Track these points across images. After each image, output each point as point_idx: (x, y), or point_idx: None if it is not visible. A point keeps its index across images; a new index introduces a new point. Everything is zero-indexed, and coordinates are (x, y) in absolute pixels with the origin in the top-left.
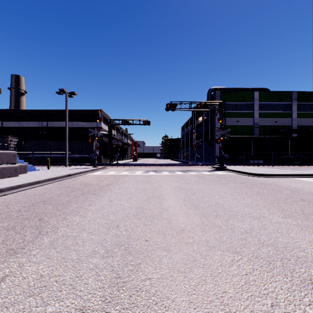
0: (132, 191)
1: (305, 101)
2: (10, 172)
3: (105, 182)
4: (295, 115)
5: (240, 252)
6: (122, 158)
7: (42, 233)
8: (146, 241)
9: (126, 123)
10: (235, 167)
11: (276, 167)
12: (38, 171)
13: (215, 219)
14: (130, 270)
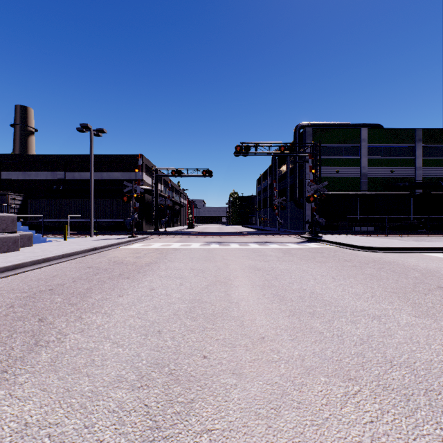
0: (185, 273)
1: (434, 143)
2: (7, 245)
3: (146, 259)
4: (419, 163)
5: (356, 378)
6: (172, 224)
7: (40, 344)
8: (205, 358)
9: (178, 174)
10: (335, 238)
11: (393, 237)
12: (50, 243)
13: (311, 319)
14: (177, 413)
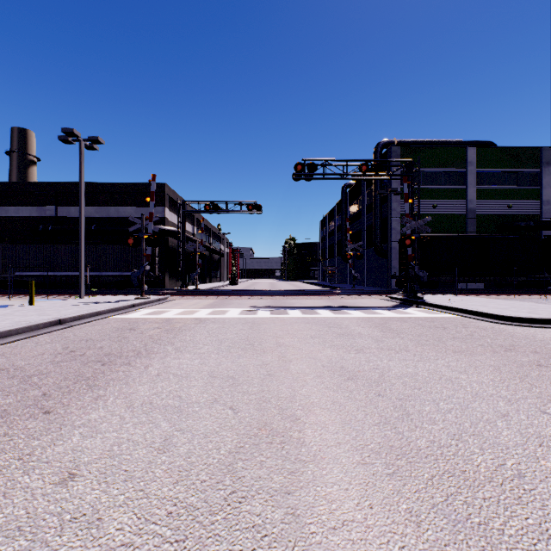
0: (193, 392)
1: None
2: None
3: (136, 345)
4: (547, 195)
5: None
6: (209, 279)
7: None
8: None
9: (213, 209)
10: (443, 300)
11: (523, 298)
12: None
13: None
14: None
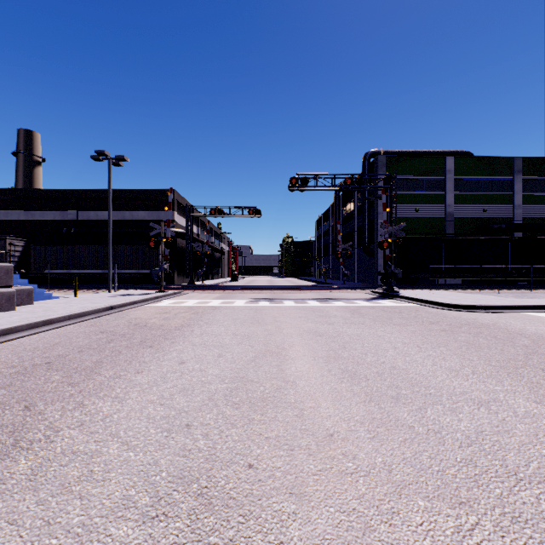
0: (226, 340)
1: (537, 175)
2: None
3: (177, 321)
4: (518, 200)
5: (470, 501)
6: (212, 276)
7: (20, 445)
8: (250, 467)
9: (218, 213)
10: (414, 293)
11: (487, 292)
12: (56, 300)
13: (396, 406)
14: None
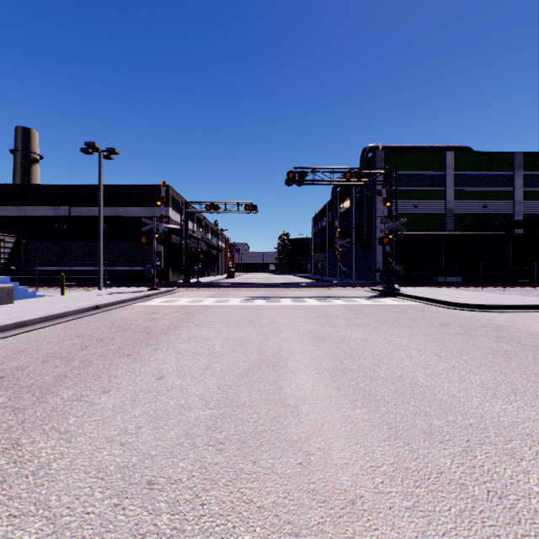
0: (216, 347)
1: (538, 171)
2: None
3: (165, 322)
4: (519, 195)
5: None
6: (208, 273)
7: None
8: None
9: (213, 209)
10: (416, 291)
11: (490, 290)
12: (41, 298)
13: (432, 447)
14: None
